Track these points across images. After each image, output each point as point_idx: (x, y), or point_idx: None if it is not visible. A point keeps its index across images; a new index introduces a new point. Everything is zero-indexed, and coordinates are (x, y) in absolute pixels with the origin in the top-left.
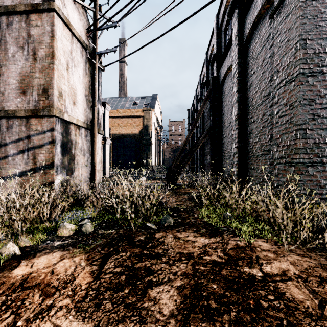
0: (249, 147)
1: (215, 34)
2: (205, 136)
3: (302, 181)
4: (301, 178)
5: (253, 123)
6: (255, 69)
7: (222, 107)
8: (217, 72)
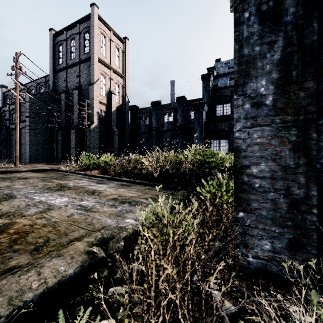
0: (22, 152)
1: (8, 112)
2: (3, 146)
3: (29, 157)
4: (29, 157)
5: (23, 147)
6: (23, 136)
7: (12, 137)
8: (9, 125)
